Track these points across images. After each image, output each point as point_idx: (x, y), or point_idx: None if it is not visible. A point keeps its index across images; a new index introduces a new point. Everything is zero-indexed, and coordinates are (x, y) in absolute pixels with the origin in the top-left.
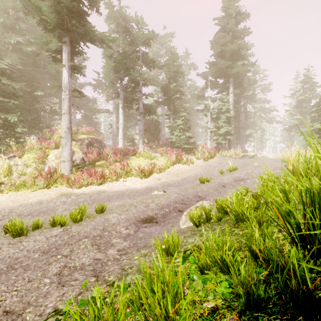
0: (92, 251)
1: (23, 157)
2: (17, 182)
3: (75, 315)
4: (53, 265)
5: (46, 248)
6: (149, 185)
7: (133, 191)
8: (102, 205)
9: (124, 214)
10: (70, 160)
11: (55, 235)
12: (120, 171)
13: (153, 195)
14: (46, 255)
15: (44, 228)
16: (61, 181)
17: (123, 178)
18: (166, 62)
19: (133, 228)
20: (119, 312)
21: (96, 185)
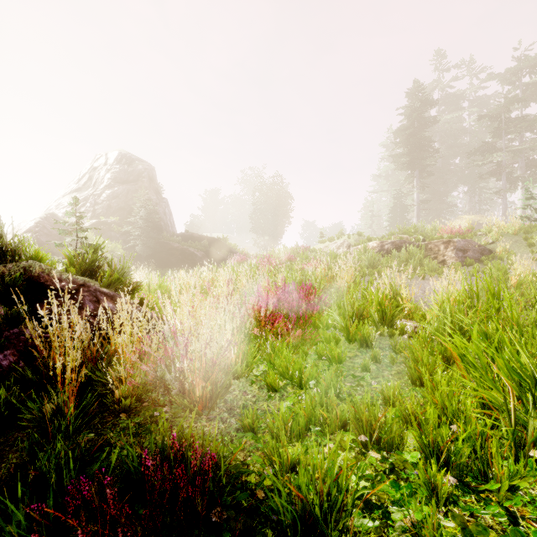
0: None
1: None
2: None
3: None
4: None
5: None
6: None
7: None
8: None
9: None
10: None
11: None
12: None
13: None
14: None
15: None
16: None
17: None
18: None
19: None
20: None
21: None
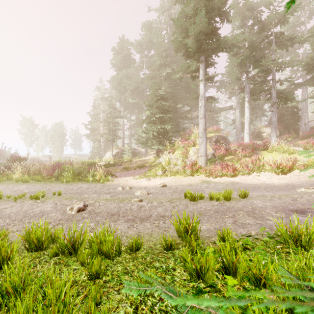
0: (250, 219)
1: (174, 153)
2: (174, 170)
3: (281, 225)
4: (226, 219)
5: (215, 210)
6: (290, 182)
7: (270, 186)
8: (244, 191)
9: (268, 202)
10: (205, 155)
11: (216, 205)
12: (251, 166)
13: (299, 192)
14: (217, 213)
15: (205, 200)
16: (202, 171)
17: (254, 172)
18: (312, 30)
19: (283, 214)
20: (312, 232)
21: (228, 177)
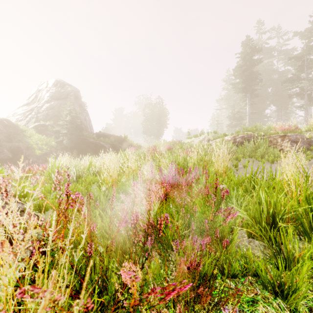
0: None
1: None
2: None
3: None
4: None
5: None
6: None
7: None
8: None
9: None
10: None
11: None
12: None
13: None
14: None
15: None
16: None
17: None
18: None
19: None
20: None
21: None
